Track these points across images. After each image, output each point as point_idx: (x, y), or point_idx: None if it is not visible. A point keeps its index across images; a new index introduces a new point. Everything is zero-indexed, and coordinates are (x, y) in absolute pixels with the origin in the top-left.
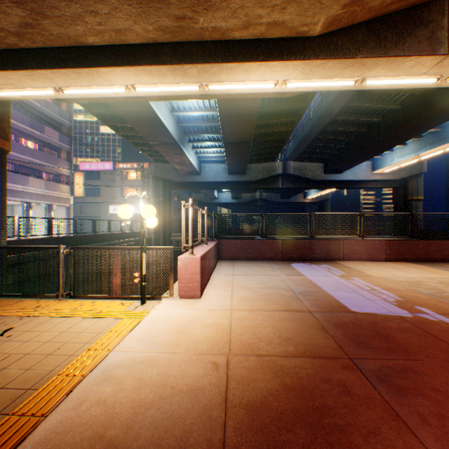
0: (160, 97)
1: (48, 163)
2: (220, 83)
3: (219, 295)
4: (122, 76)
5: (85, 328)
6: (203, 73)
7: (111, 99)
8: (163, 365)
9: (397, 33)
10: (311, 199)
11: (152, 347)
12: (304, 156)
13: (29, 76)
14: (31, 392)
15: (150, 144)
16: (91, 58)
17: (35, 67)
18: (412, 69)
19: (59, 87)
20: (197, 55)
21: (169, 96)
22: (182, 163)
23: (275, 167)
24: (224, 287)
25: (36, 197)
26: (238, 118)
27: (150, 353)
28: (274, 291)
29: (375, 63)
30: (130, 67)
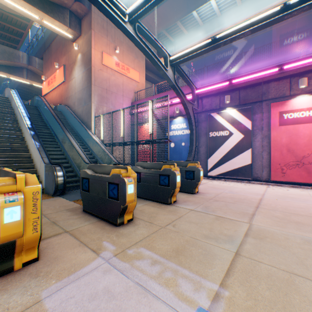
0: None
1: None
2: None
3: None
4: None
5: None
6: None
7: None
8: None
9: (15, 71)
10: None
11: None
12: None
13: None
14: None
15: None
16: None
17: None
18: (22, 79)
19: None
20: None
21: None
22: None
23: None
24: None
25: None
26: None
27: None
28: None
29: (10, 75)
30: None
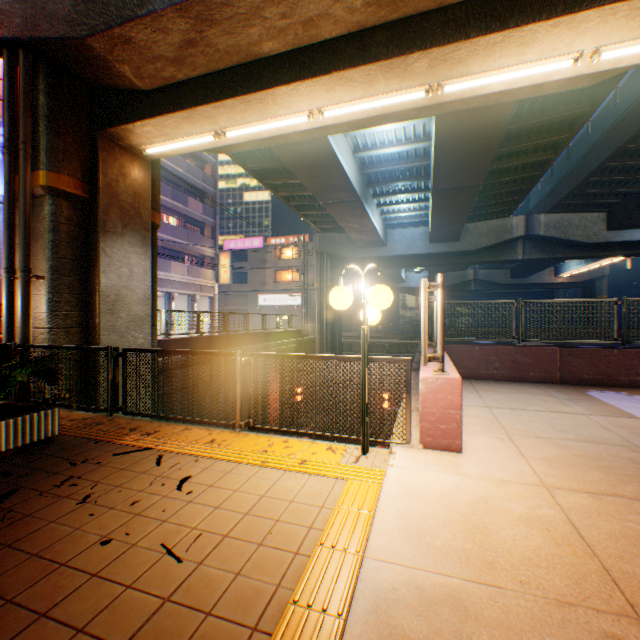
0: (351, 125)
1: (191, 242)
2: (464, 79)
3: (492, 449)
4: (306, 95)
5: (294, 493)
6: (437, 64)
7: (281, 140)
8: (496, 623)
9: None
10: (569, 277)
11: (439, 561)
12: (569, 202)
13: (186, 119)
14: (261, 639)
15: (316, 206)
16: (266, 76)
17: (194, 104)
18: None
19: (221, 129)
20: (431, 33)
21: (365, 121)
22: (361, 230)
23: (510, 225)
24: (489, 431)
25: (178, 286)
26: (466, 147)
27: (443, 577)
28: (605, 450)
29: None
30: (321, 77)
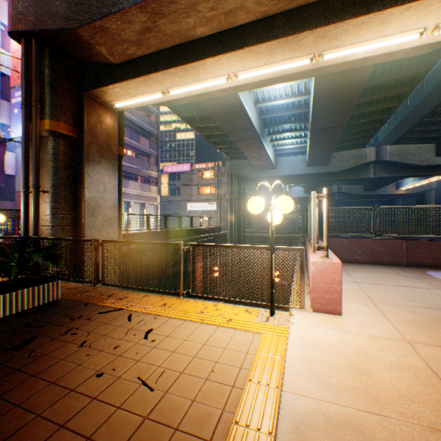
0: (255, 84)
1: (142, 167)
2: (339, 49)
3: (364, 313)
4: (226, 64)
5: (225, 342)
6: (320, 39)
7: (206, 96)
8: None
9: None
10: (406, 190)
11: (337, 395)
12: (408, 136)
13: (143, 83)
14: None
15: (228, 141)
16: (198, 51)
17: (149, 72)
18: None
19: (166, 89)
20: (316, 17)
21: (265, 81)
22: (259, 158)
23: (365, 154)
24: (359, 300)
25: (133, 197)
26: (336, 98)
27: (342, 407)
28: None
29: None
30: (237, 51)
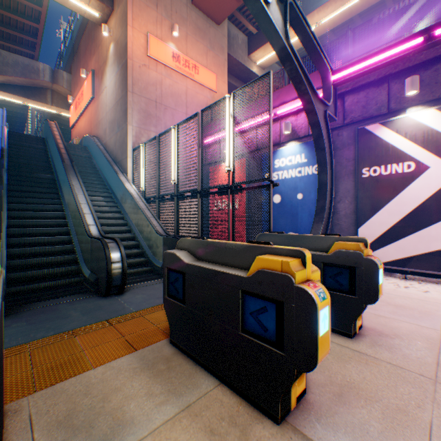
0: None
1: None
2: None
3: None
4: None
5: None
6: None
7: None
8: None
9: (34, 94)
10: None
11: None
12: None
13: None
14: None
15: None
16: None
17: None
18: (45, 106)
19: None
20: None
21: None
22: None
23: None
24: None
25: None
26: None
27: None
28: None
29: (27, 100)
30: None
